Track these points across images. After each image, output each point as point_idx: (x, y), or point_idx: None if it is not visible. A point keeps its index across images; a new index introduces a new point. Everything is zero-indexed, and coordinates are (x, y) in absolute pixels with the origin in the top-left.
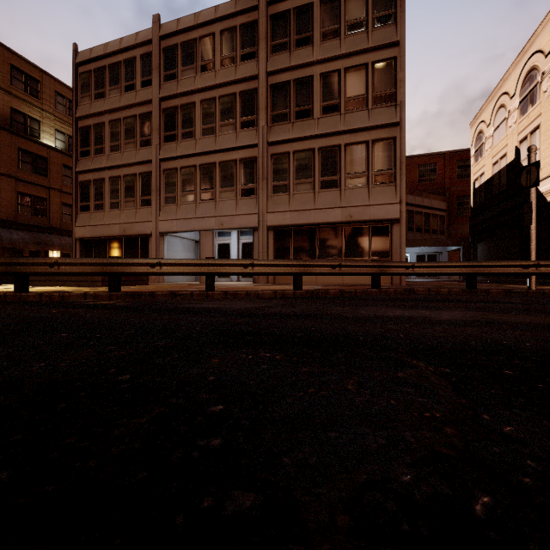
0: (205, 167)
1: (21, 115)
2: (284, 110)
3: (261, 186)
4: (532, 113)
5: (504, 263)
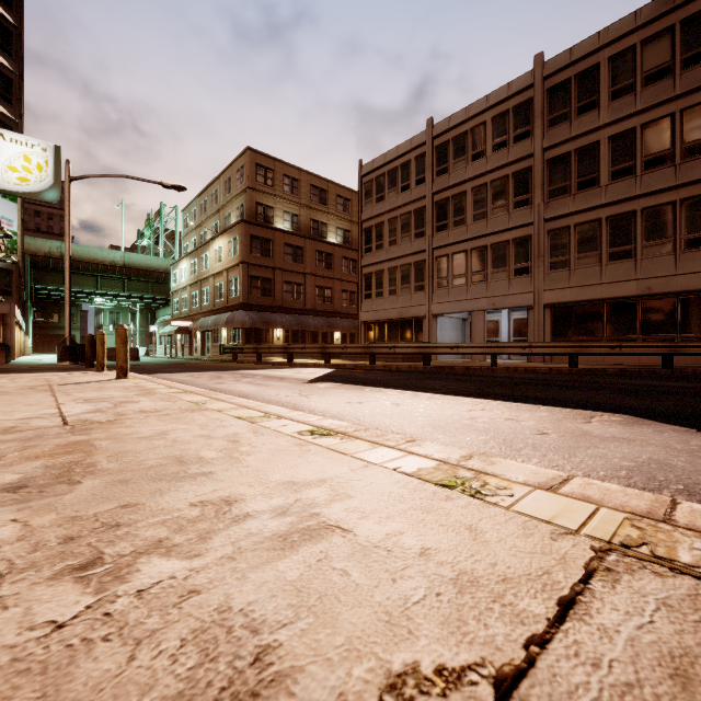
0: (476, 250)
1: (316, 223)
2: (562, 183)
3: (536, 265)
4: None
5: None
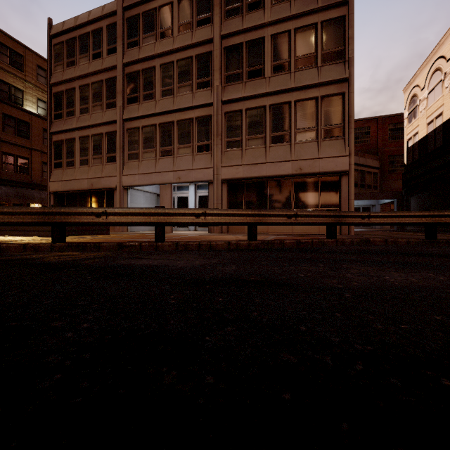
0: (164, 125)
1: (5, 85)
2: (236, 70)
3: (216, 142)
4: None
5: None
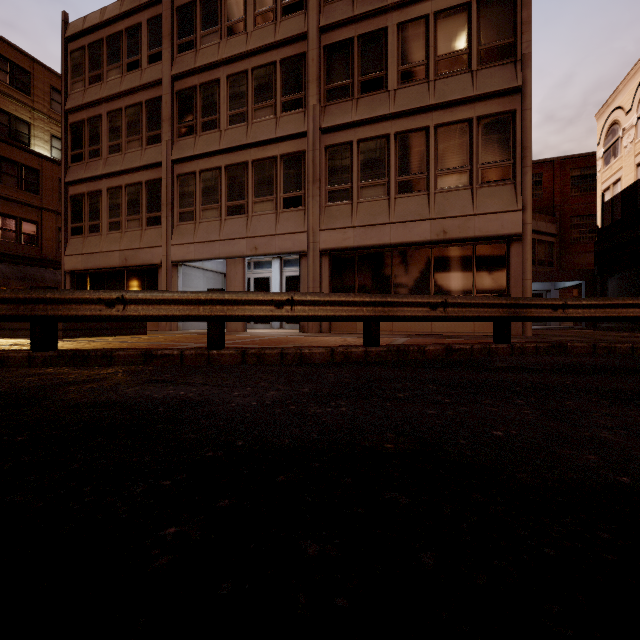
0: (233, 168)
1: (4, 115)
2: (344, 81)
3: (311, 193)
4: None
5: None
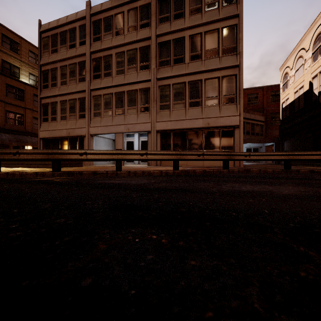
0: (118, 94)
1: (8, 64)
2: (166, 58)
3: (152, 106)
4: (320, 59)
5: (309, 153)
